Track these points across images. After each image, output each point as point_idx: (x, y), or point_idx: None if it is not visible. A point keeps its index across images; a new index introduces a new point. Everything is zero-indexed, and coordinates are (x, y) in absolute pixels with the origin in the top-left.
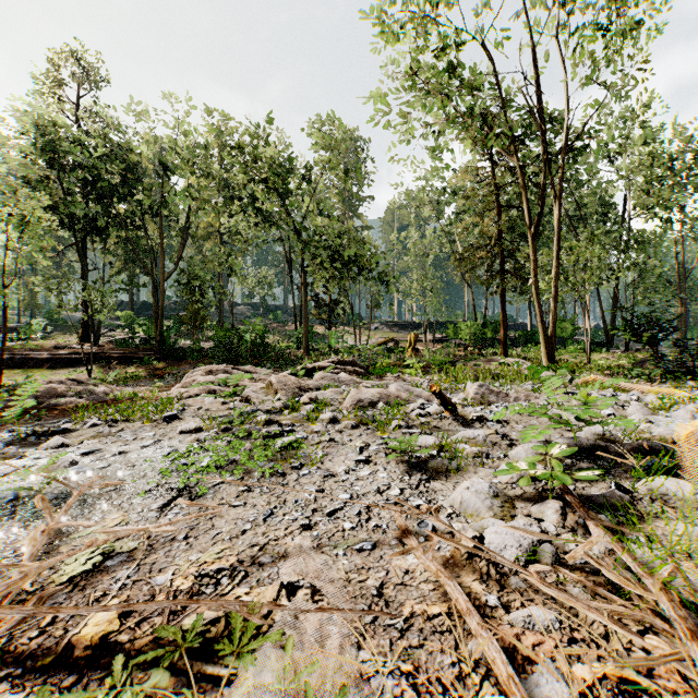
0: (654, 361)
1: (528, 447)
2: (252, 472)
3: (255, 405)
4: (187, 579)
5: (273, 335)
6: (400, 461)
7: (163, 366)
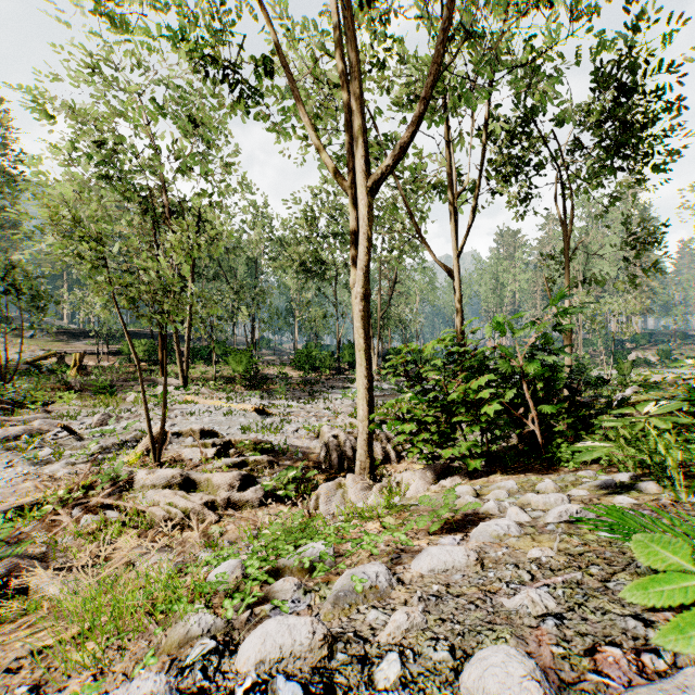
0: (239, 380)
1: (97, 446)
2: None
3: None
4: None
5: None
6: (32, 463)
7: None
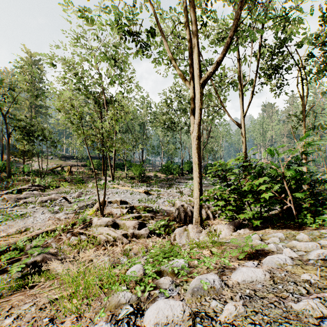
0: (136, 178)
1: (76, 206)
2: (16, 220)
3: (0, 206)
4: (15, 230)
5: None
6: (51, 212)
7: None
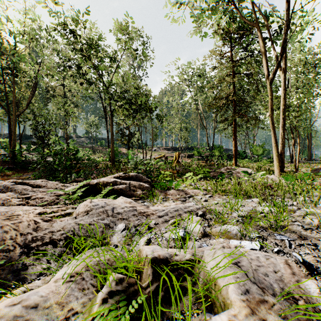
0: None
1: None
2: None
3: None
4: None
5: (98, 153)
6: None
7: (12, 173)
